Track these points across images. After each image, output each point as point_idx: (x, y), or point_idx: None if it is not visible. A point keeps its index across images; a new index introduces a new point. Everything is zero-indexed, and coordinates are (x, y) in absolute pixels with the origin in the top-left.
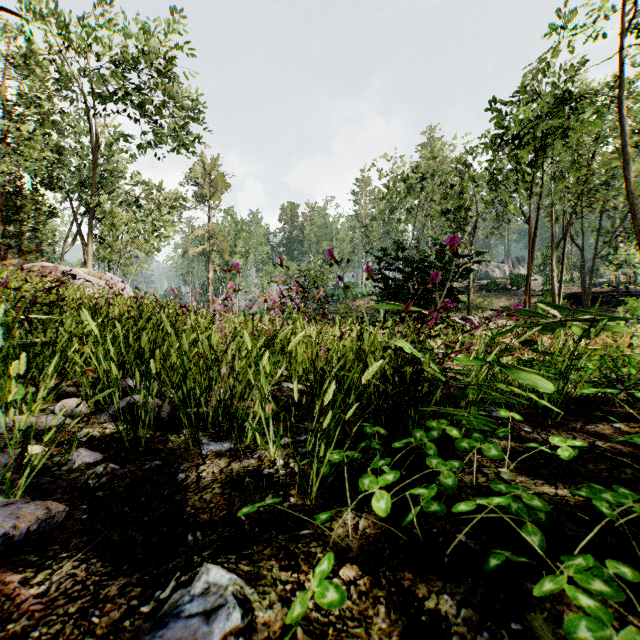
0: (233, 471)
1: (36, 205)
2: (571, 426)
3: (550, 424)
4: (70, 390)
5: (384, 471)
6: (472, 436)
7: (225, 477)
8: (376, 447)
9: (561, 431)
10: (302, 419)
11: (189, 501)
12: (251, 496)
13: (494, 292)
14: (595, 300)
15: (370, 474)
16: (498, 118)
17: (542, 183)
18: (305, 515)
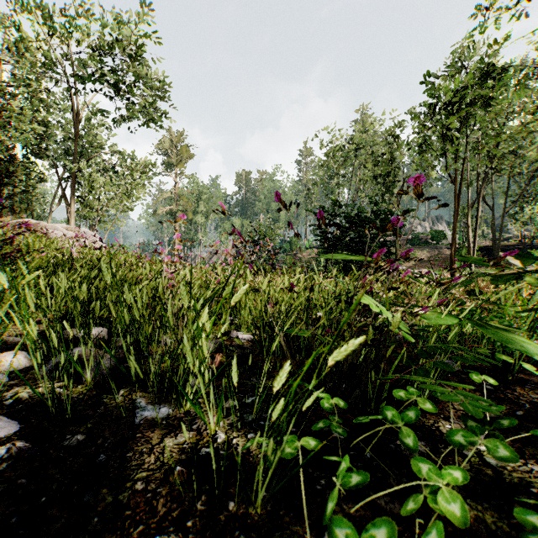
0: (165, 451)
1: (27, 171)
2: (533, 382)
3: (510, 380)
4: (19, 340)
5: (344, 452)
6: (467, 425)
7: (154, 460)
8: (338, 431)
9: (527, 390)
10: (250, 373)
11: (99, 505)
12: (180, 496)
13: (417, 245)
14: None
15: (345, 519)
16: (427, 90)
17: (466, 148)
18: (247, 536)
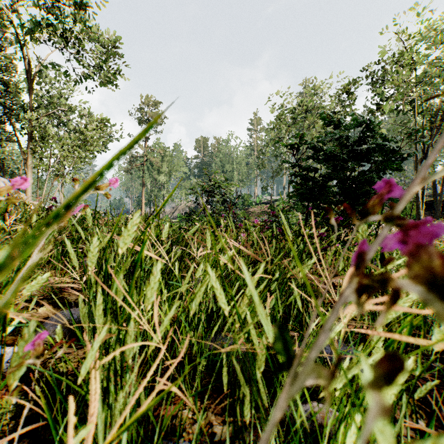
0: None
1: None
2: None
3: None
4: None
5: None
6: None
7: None
8: None
9: None
10: None
11: None
12: None
13: None
14: (441, 206)
15: None
16: None
17: None
18: None
